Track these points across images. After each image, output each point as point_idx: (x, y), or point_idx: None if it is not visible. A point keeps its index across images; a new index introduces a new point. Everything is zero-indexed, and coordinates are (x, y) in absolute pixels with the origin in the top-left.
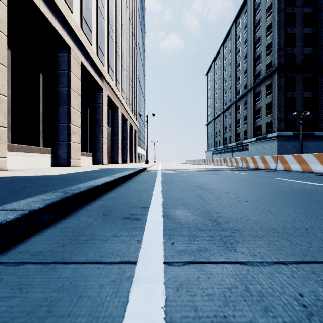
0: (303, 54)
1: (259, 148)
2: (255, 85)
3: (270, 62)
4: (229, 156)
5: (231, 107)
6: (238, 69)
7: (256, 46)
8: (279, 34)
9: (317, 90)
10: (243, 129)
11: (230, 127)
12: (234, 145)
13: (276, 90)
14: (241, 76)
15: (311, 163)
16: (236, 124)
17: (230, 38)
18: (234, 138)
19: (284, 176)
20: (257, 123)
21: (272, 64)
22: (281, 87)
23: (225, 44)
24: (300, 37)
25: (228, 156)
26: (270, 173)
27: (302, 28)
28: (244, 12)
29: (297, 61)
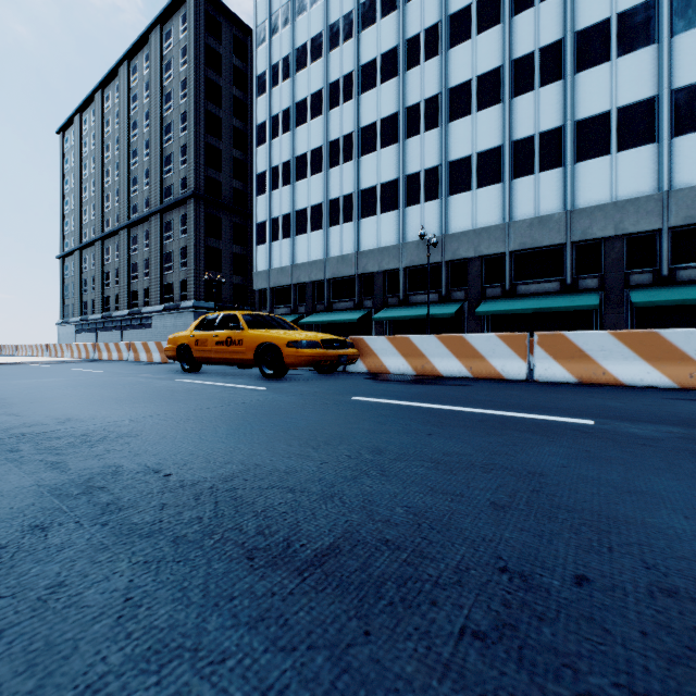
0: (232, 186)
1: (170, 324)
2: (162, 207)
3: (186, 179)
4: (116, 337)
5: (120, 233)
6: (135, 161)
7: (165, 136)
8: (198, 139)
9: (249, 246)
10: (143, 285)
11: (119, 276)
12: (126, 315)
13: (193, 230)
14: (141, 180)
15: (154, 352)
16: (130, 272)
17: (118, 86)
18: (126, 300)
19: (88, 367)
20: (167, 278)
21: (188, 184)
22: (201, 228)
23: (107, 91)
24: (228, 159)
25: (113, 338)
26: (91, 365)
27: (230, 146)
28: (145, 54)
29: (224, 195)
